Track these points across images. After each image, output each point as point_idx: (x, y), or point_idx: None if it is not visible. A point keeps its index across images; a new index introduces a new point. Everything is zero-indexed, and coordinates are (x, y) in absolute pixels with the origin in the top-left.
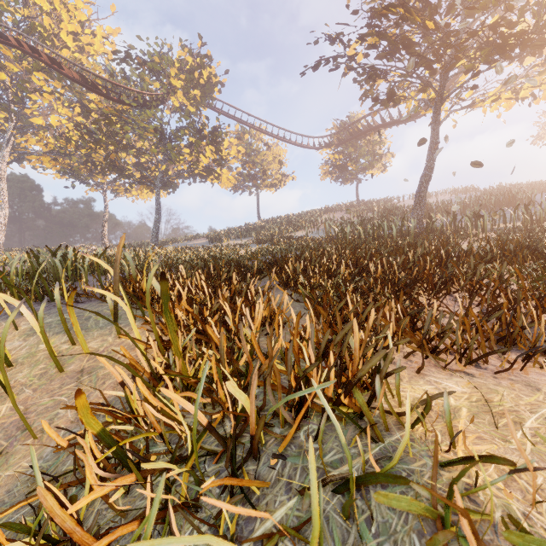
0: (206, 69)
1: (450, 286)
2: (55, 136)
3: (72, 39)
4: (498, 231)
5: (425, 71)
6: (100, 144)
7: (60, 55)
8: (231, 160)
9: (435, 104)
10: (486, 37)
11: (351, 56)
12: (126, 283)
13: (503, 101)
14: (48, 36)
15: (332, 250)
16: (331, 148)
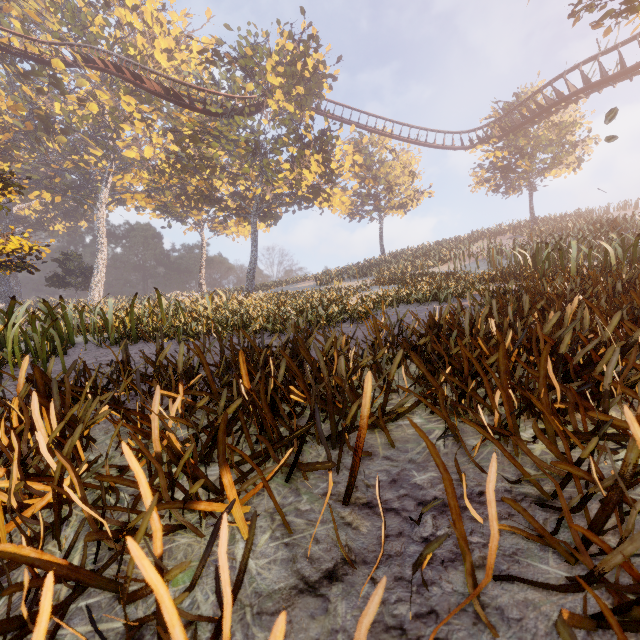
0: (311, 56)
1: None
2: (148, 170)
3: (167, 59)
4: None
5: None
6: (186, 169)
7: (139, 65)
8: (345, 175)
9: None
10: None
11: None
12: None
13: None
14: (142, 58)
15: None
16: (489, 143)
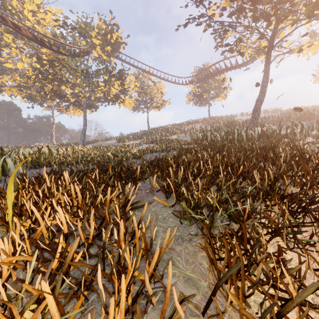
0: (114, 33)
1: None
2: (20, 75)
3: (32, 15)
4: None
5: (263, 23)
6: (46, 80)
7: (19, 21)
8: (131, 91)
9: (267, 49)
10: None
11: (210, 16)
12: None
13: (313, 47)
14: (15, 12)
15: (203, 153)
16: (193, 84)
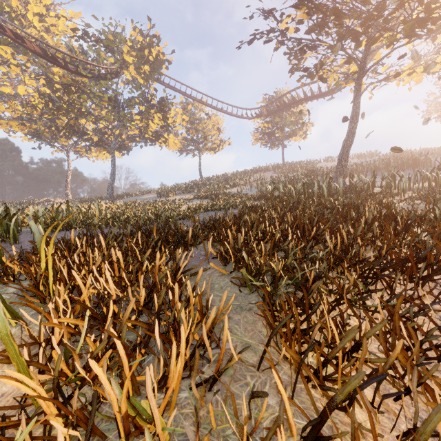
0: (154, 48)
1: (440, 272)
2: (22, 104)
3: (39, 20)
4: (421, 191)
5: (351, 43)
6: (60, 110)
7: (22, 30)
8: (177, 127)
9: (357, 76)
10: (411, 9)
11: (282, 31)
12: (24, 261)
13: (416, 74)
14: (16, 16)
15: (271, 212)
16: (261, 118)
